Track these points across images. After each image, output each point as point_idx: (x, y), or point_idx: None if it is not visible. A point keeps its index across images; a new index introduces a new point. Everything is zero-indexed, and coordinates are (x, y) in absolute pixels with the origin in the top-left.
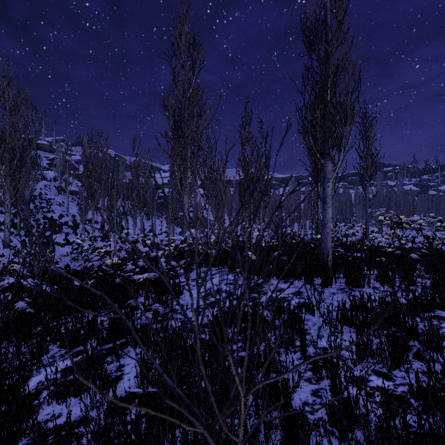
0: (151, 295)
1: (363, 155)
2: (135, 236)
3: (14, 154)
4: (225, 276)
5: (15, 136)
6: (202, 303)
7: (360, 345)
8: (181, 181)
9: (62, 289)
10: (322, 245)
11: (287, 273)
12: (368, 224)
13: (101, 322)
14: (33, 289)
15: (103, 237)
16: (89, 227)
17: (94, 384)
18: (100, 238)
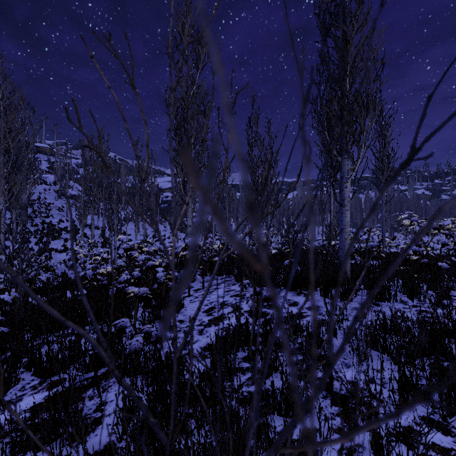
0: (148, 309)
1: (380, 155)
2: (130, 243)
3: (9, 156)
4: (231, 286)
5: (10, 137)
6: (205, 319)
7: (403, 383)
8: (184, 184)
9: (51, 301)
10: (339, 253)
11: (300, 284)
12: (384, 230)
13: (85, 343)
14: (15, 302)
15: (104, 243)
16: (89, 233)
17: (60, 436)
18: (101, 244)
